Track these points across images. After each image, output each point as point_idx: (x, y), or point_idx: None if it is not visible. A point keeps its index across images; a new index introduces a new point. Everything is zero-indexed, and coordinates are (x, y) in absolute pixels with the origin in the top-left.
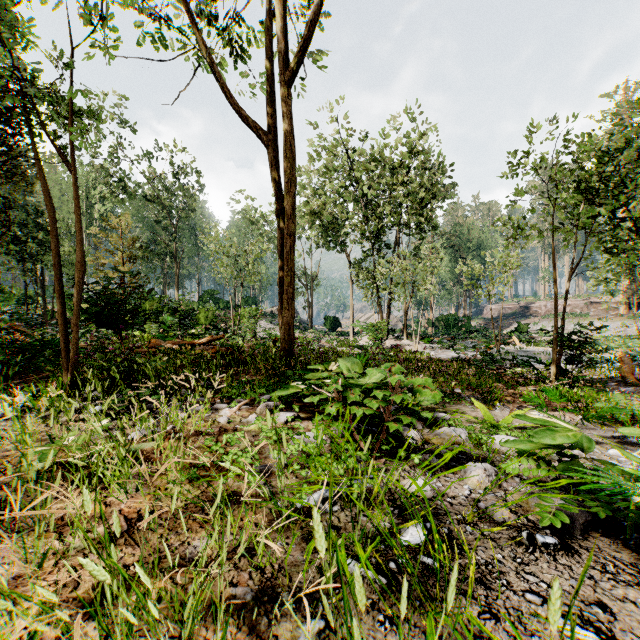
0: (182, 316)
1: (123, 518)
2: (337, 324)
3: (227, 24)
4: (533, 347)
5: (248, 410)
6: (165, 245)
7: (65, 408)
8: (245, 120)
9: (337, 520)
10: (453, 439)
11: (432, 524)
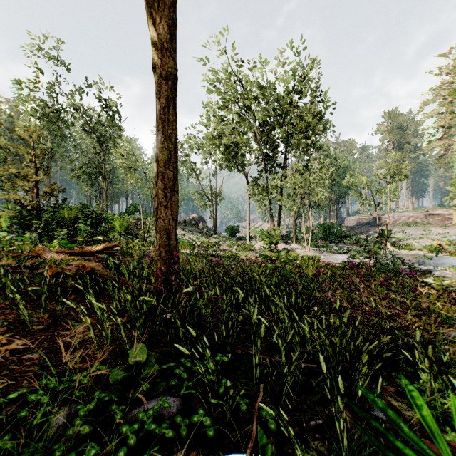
0: (92, 223)
1: None
2: (236, 231)
3: None
4: (405, 250)
5: None
6: (95, 166)
7: None
8: None
9: None
10: None
11: None
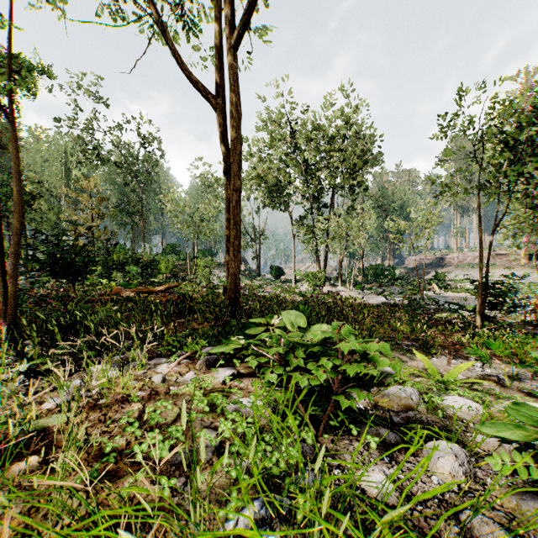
0: (144, 266)
1: None
2: (281, 273)
3: (180, 0)
4: (451, 293)
5: (188, 365)
6: (133, 205)
7: None
8: (195, 84)
9: None
10: (404, 401)
11: None
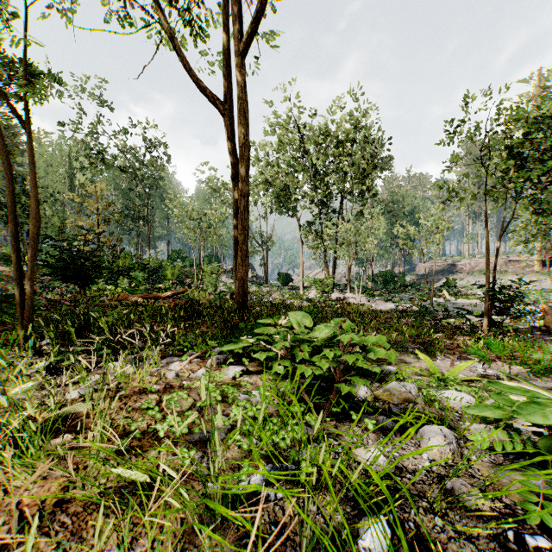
0: (150, 272)
1: (18, 515)
2: (289, 279)
3: (188, 6)
4: (461, 299)
5: (199, 363)
6: (138, 210)
7: (3, 365)
8: (203, 90)
9: (281, 512)
10: (403, 395)
11: (404, 540)
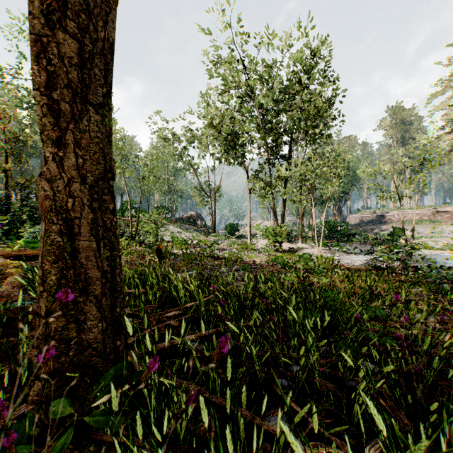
0: None
1: None
2: (235, 229)
3: None
4: (426, 250)
5: None
6: None
7: None
8: None
9: None
10: None
11: None
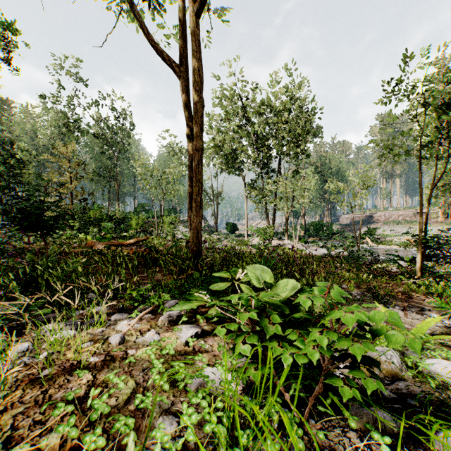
0: (117, 222)
1: None
2: (235, 228)
3: None
4: (382, 245)
5: (149, 320)
6: (108, 170)
7: None
8: (160, 54)
9: None
10: (385, 366)
11: None
